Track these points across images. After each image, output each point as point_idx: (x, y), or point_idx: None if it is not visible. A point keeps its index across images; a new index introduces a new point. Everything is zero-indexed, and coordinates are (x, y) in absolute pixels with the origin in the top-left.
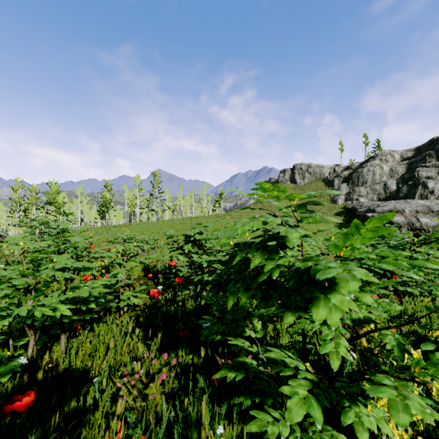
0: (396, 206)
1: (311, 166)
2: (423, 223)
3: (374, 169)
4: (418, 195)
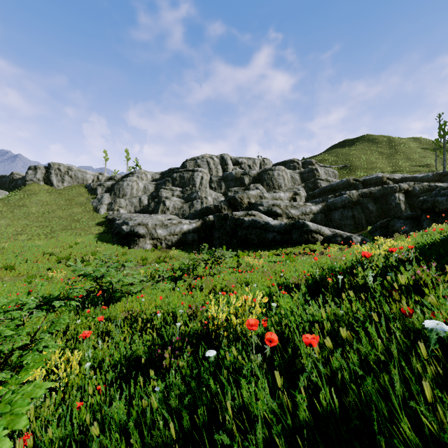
0: (143, 220)
1: (73, 169)
2: (159, 234)
3: (132, 184)
4: (160, 210)
